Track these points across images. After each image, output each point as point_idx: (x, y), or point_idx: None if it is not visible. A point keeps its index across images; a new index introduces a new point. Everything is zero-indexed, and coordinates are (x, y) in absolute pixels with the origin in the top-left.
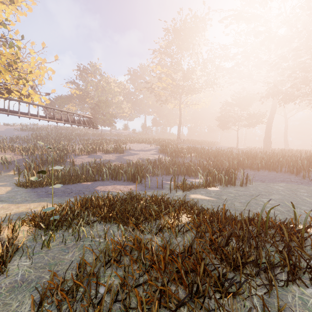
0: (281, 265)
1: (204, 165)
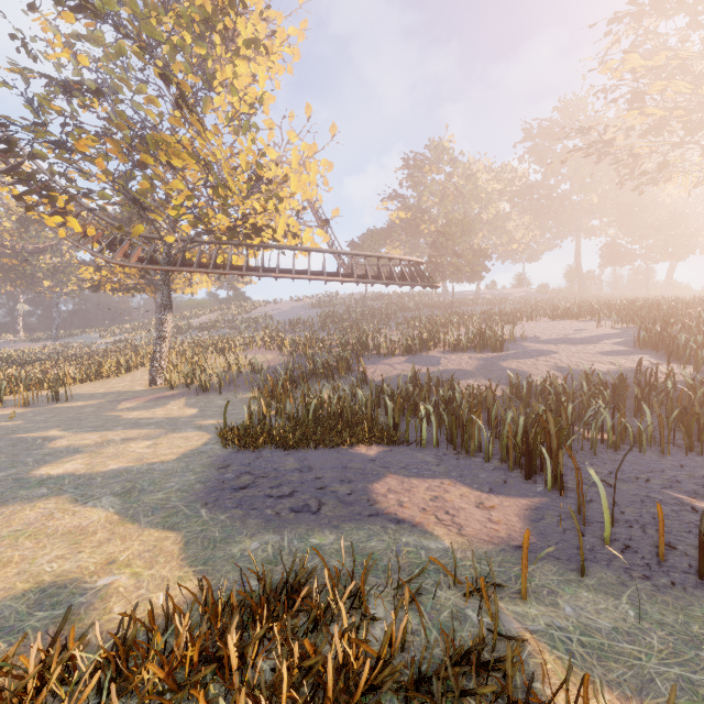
0: None
1: None
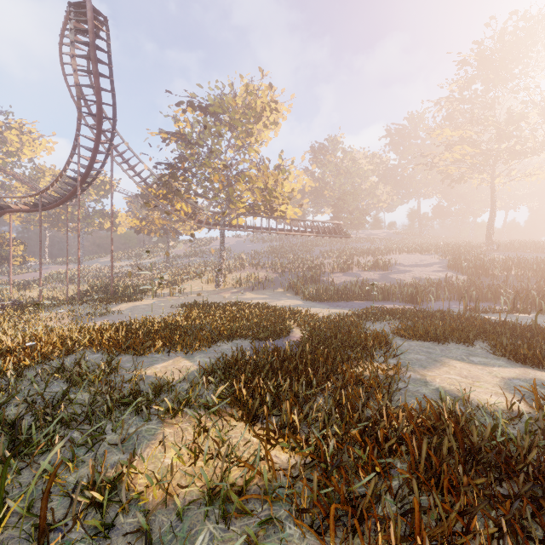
0: (520, 336)
1: (526, 289)
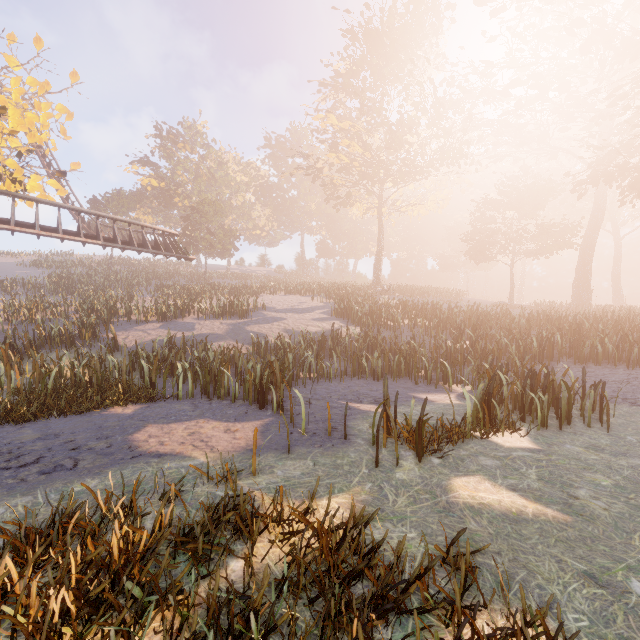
0: None
1: (450, 350)
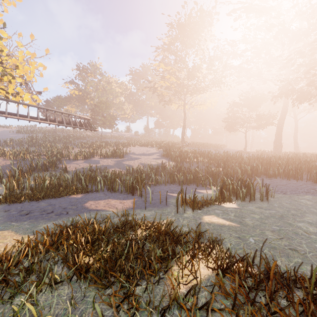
0: None
1: (213, 172)
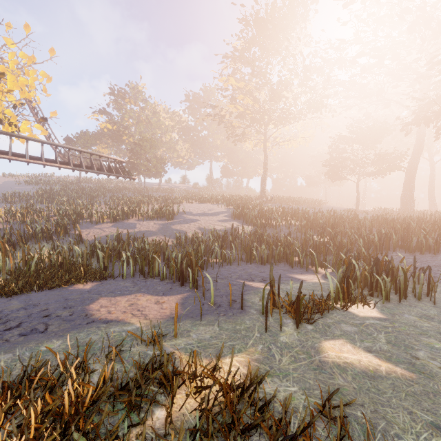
0: None
1: (316, 243)
